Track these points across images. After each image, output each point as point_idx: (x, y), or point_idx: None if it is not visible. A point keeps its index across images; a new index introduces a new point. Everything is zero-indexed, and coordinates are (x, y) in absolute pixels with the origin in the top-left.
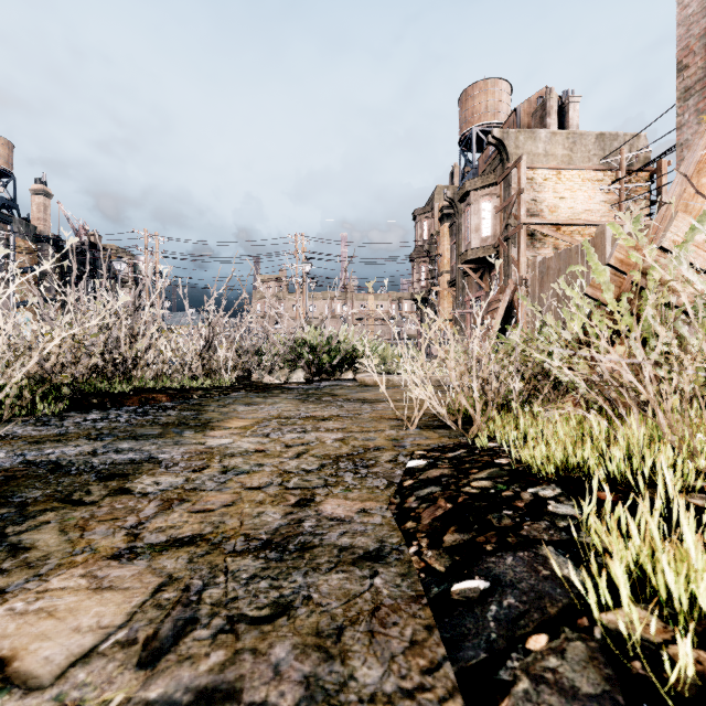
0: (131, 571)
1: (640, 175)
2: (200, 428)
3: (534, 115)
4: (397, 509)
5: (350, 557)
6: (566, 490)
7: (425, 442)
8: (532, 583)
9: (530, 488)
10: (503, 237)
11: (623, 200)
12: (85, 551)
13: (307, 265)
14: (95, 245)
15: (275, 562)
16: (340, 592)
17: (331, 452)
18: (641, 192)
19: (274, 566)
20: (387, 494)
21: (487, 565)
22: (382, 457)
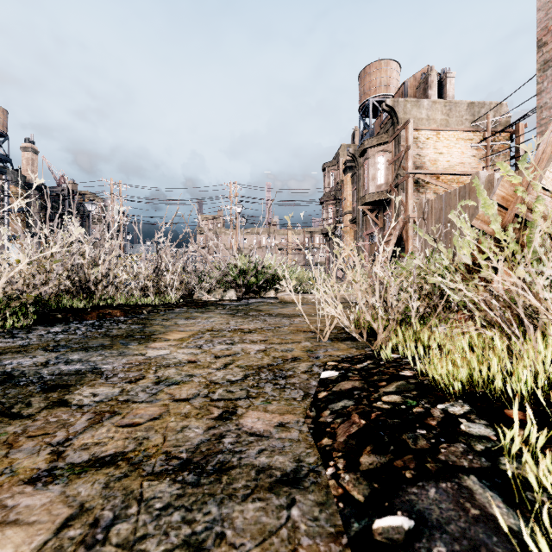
0: (43, 500)
1: (502, 135)
2: (143, 340)
3: (418, 88)
4: (313, 423)
5: (267, 481)
6: (474, 407)
7: (335, 353)
8: (462, 525)
9: (438, 404)
10: (394, 184)
11: (489, 155)
12: (4, 473)
13: (239, 206)
14: (72, 191)
15: (191, 487)
16: (255, 528)
17: (254, 363)
18: (503, 149)
19: (189, 492)
20: (304, 406)
21: (408, 497)
22: (298, 367)
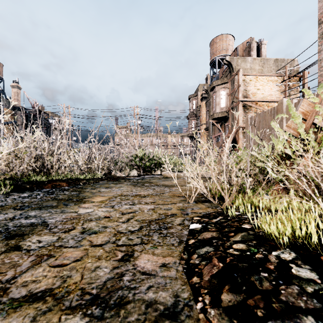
0: None
1: (294, 78)
2: (78, 202)
3: (245, 50)
4: (186, 264)
5: (153, 314)
6: (298, 254)
7: (198, 211)
8: None
9: (273, 251)
10: (231, 107)
11: (287, 90)
12: None
13: (139, 120)
14: (41, 111)
15: (97, 320)
16: None
17: (146, 218)
18: (295, 86)
19: None
20: (179, 250)
21: None
22: (175, 221)
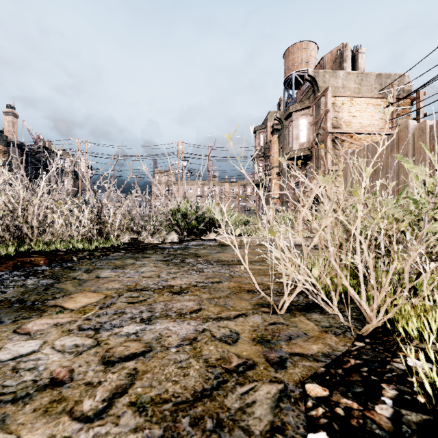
0: None
1: (405, 102)
2: (28, 311)
3: (335, 62)
4: None
5: None
6: None
7: (308, 349)
8: None
9: None
10: (315, 142)
11: (394, 117)
12: None
13: (185, 161)
14: (47, 148)
15: None
16: None
17: (169, 389)
18: (405, 113)
19: None
20: None
21: None
22: (254, 409)
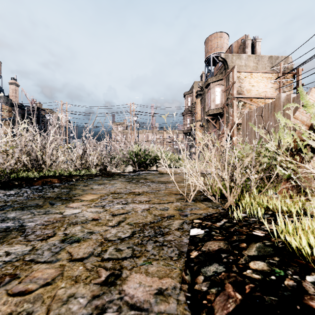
0: None
1: (288, 75)
2: (66, 201)
3: (240, 47)
4: (189, 290)
5: None
6: None
7: (198, 212)
8: None
9: (306, 275)
10: (226, 104)
11: (281, 86)
12: None
13: (135, 117)
14: (39, 108)
15: None
16: None
17: (140, 221)
18: (289, 83)
19: None
20: (179, 267)
21: None
22: (173, 225)
